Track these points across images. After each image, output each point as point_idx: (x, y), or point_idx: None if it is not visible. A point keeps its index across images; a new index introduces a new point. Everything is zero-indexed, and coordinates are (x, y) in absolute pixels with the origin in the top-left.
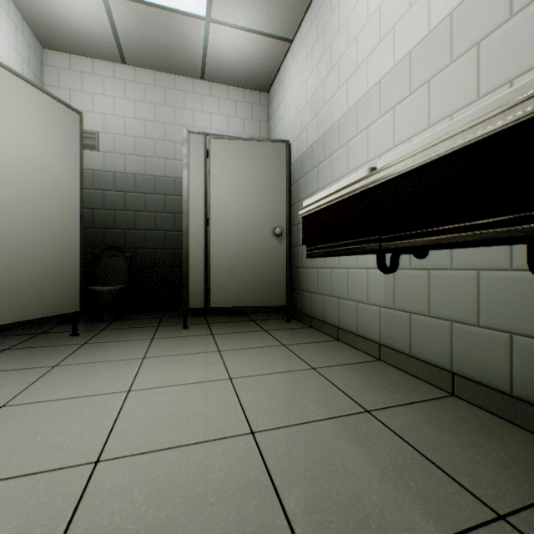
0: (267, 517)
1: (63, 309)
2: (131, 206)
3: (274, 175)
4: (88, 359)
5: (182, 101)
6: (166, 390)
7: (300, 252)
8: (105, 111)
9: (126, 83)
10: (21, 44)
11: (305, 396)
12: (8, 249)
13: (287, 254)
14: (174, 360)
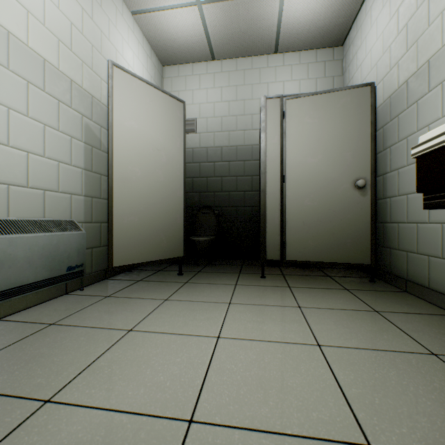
0: None
1: (173, 254)
2: (218, 173)
3: (356, 123)
4: (187, 297)
5: (258, 77)
6: (251, 344)
7: (388, 205)
8: (200, 101)
9: (215, 75)
10: (150, 66)
11: (439, 402)
12: (140, 208)
13: (371, 208)
14: (256, 310)
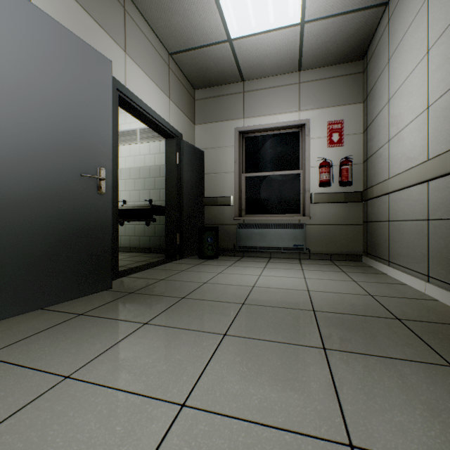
0: None
1: None
2: None
3: None
4: None
5: None
6: None
7: None
8: None
9: None
10: None
11: None
12: None
13: None
14: None
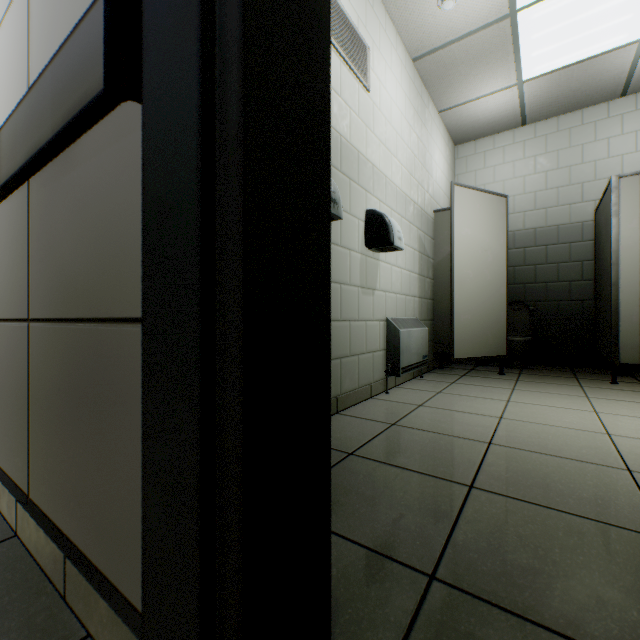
0: None
1: (496, 352)
2: (529, 261)
3: None
4: (533, 389)
5: (591, 134)
6: (632, 418)
7: None
8: (504, 178)
9: (524, 144)
10: (447, 154)
11: None
12: (471, 307)
13: None
14: (623, 403)
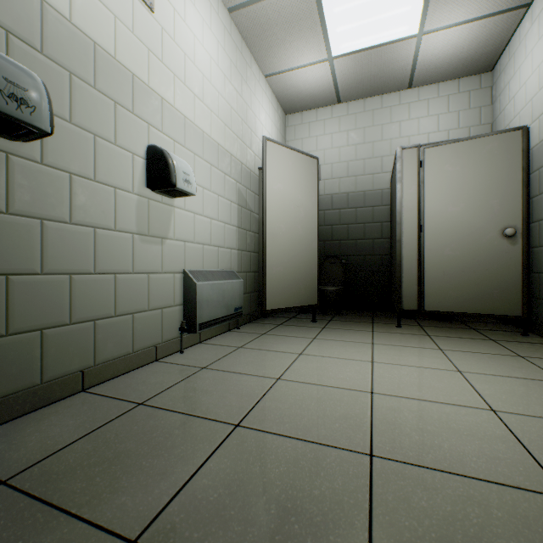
0: (517, 456)
1: (309, 302)
2: (344, 220)
3: (504, 170)
4: (331, 337)
5: (388, 117)
6: (401, 367)
7: None
8: (325, 147)
9: (340, 119)
10: (276, 120)
11: None
12: (284, 260)
13: (523, 257)
14: (399, 349)
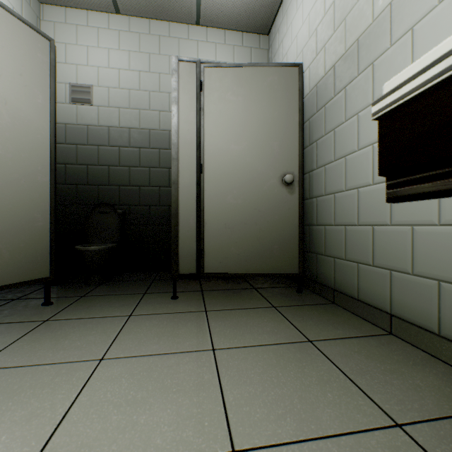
0: None
1: (26, 276)
2: (125, 161)
3: (283, 108)
4: (25, 356)
5: (176, 49)
6: None
7: (314, 205)
8: (99, 64)
9: (120, 34)
10: None
11: None
12: None
13: (299, 208)
14: (143, 369)
